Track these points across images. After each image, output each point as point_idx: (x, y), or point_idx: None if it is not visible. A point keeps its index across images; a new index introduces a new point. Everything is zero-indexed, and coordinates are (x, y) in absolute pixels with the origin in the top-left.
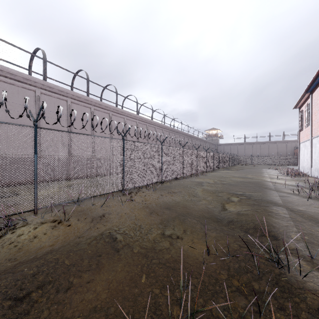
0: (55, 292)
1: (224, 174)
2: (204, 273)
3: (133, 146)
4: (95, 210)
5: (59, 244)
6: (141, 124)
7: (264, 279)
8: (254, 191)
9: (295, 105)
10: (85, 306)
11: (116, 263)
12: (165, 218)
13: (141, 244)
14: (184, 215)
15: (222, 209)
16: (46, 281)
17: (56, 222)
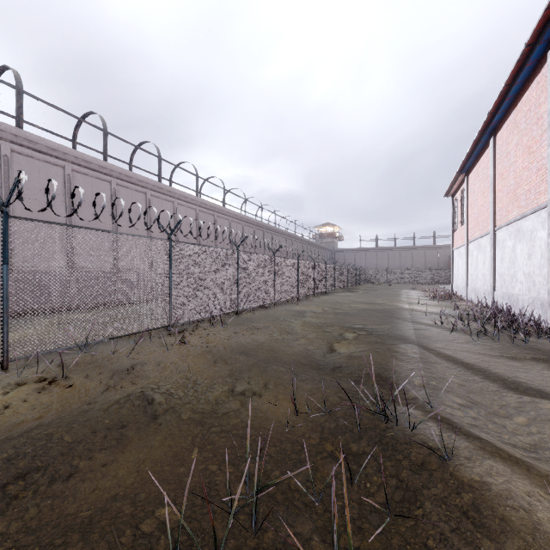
0: (47, 482)
1: (341, 299)
2: (287, 439)
3: (188, 251)
4: (118, 359)
5: (51, 416)
6: (205, 213)
7: (366, 438)
8: (381, 323)
9: (447, 192)
10: (99, 496)
11: (152, 436)
12: (237, 368)
13: (195, 407)
14: (268, 361)
15: (329, 351)
16: (31, 468)
17: (46, 381)
